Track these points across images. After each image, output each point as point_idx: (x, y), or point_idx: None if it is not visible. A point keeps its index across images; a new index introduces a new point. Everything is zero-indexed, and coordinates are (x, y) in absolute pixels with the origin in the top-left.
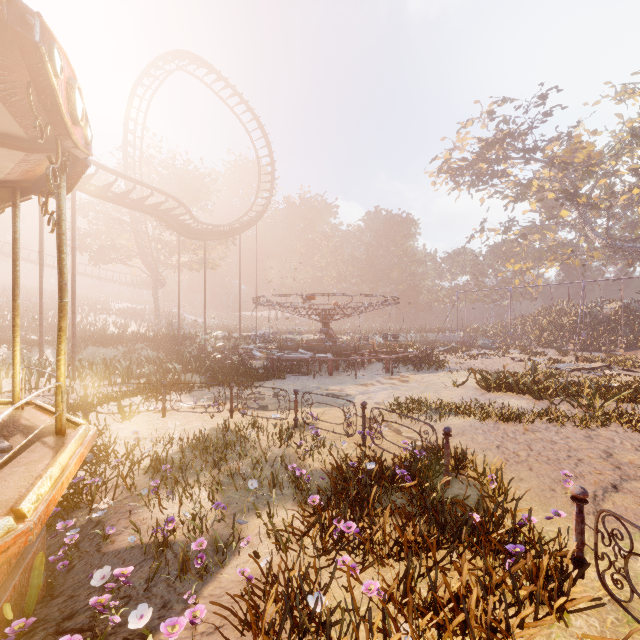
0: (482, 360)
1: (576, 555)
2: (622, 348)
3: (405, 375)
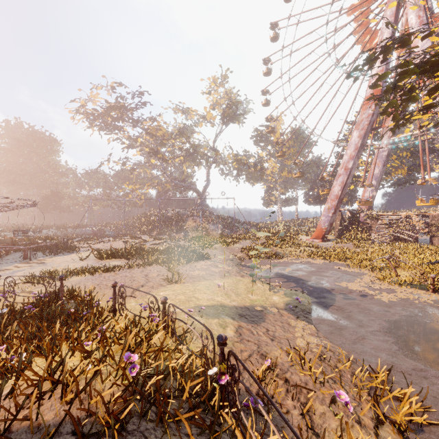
0: (104, 244)
1: (113, 308)
2: (175, 232)
3: (43, 259)
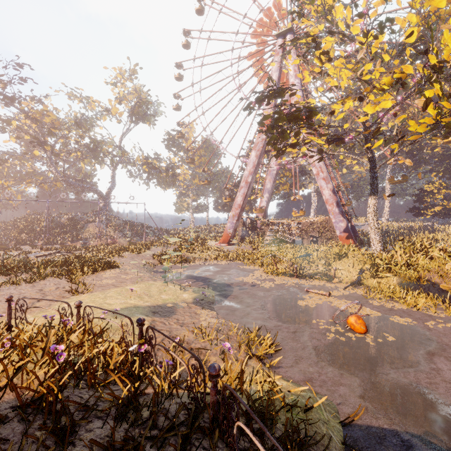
0: None
1: (8, 325)
2: (71, 241)
3: None
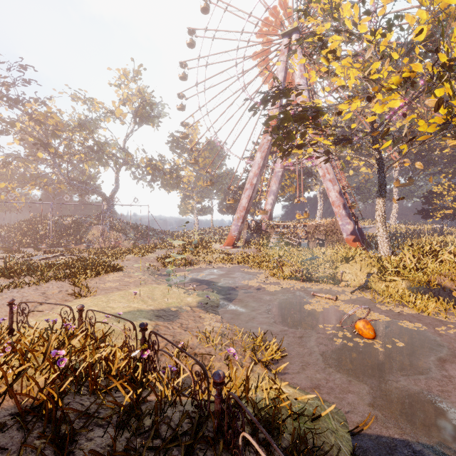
0: None
1: (10, 329)
2: (74, 244)
3: None
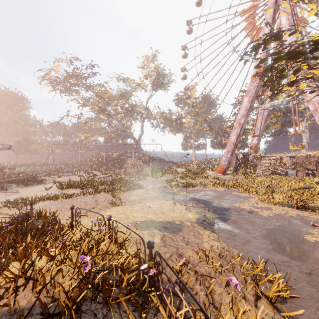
0: (64, 177)
1: (71, 224)
2: (118, 169)
3: (16, 189)
